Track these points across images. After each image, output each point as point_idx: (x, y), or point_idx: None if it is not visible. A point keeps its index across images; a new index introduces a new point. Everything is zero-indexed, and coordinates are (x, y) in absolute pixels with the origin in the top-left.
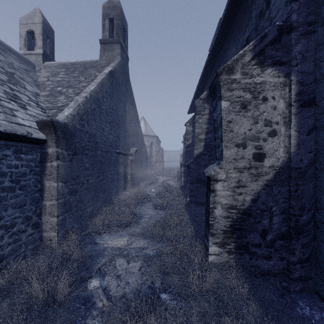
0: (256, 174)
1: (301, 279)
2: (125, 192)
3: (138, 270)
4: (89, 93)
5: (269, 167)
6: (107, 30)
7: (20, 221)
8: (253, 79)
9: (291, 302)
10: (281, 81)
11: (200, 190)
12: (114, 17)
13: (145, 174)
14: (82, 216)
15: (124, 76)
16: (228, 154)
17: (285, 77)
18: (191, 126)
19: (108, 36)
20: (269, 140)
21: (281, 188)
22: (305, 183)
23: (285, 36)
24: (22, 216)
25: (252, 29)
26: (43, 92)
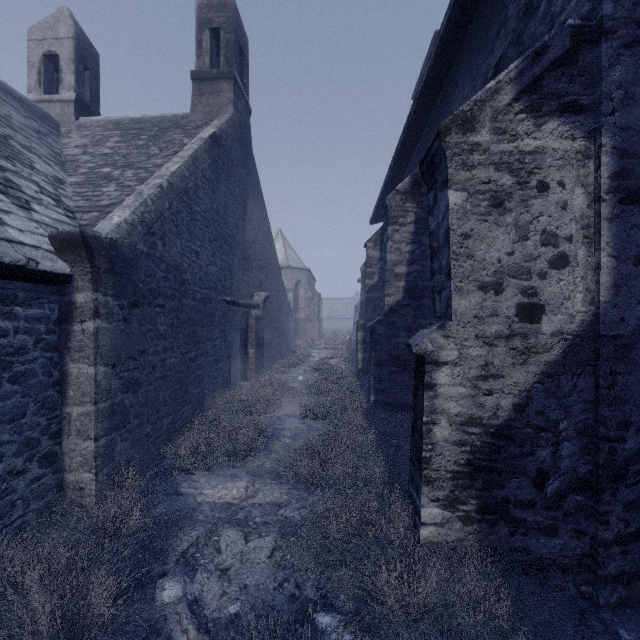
0: (524, 349)
1: (623, 579)
2: (244, 381)
3: (269, 555)
4: (167, 179)
5: (552, 334)
6: (207, 53)
7: (12, 452)
8: (518, 144)
9: (604, 631)
10: (579, 147)
11: (396, 378)
12: (221, 26)
13: (284, 345)
14: (151, 436)
15: (242, 147)
16: (462, 307)
17: (587, 138)
18: (377, 248)
19: (209, 64)
20: (551, 277)
21: (579, 380)
22: (630, 370)
23: (587, 50)
24: (17, 440)
25: (508, 43)
26: (72, 177)
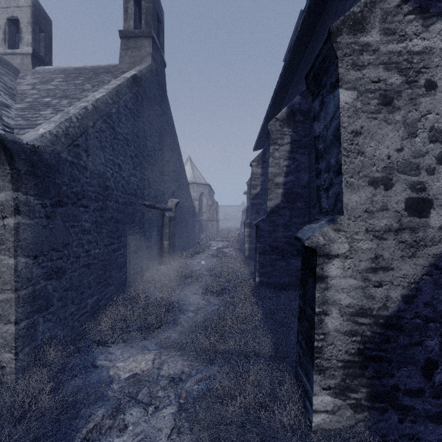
0: (412, 243)
1: None
2: (160, 266)
3: (168, 436)
4: (92, 103)
5: (440, 228)
6: (131, 17)
7: None
8: (407, 44)
9: None
10: None
11: (276, 264)
12: None
13: (191, 238)
14: (75, 315)
15: (158, 89)
16: (353, 201)
17: None
18: (259, 166)
19: (133, 26)
20: (439, 172)
21: None
22: None
23: None
24: None
25: None
26: (18, 104)
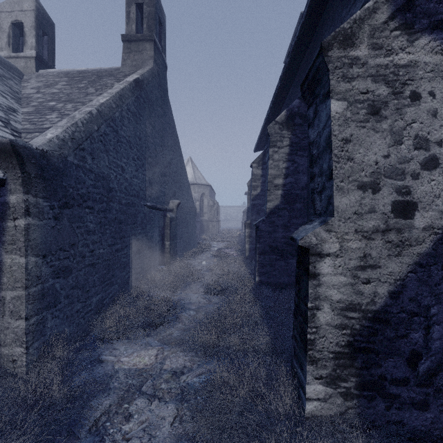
0: (398, 242)
1: None
2: (162, 266)
3: (171, 423)
4: (96, 108)
5: (424, 229)
6: (134, 21)
7: None
8: (393, 58)
9: None
10: None
11: (275, 264)
12: (144, 1)
13: (192, 239)
14: (81, 312)
15: (160, 92)
16: (343, 204)
17: None
18: (259, 168)
19: (135, 30)
20: (423, 177)
21: None
22: None
23: None
24: None
25: None
26: (24, 108)
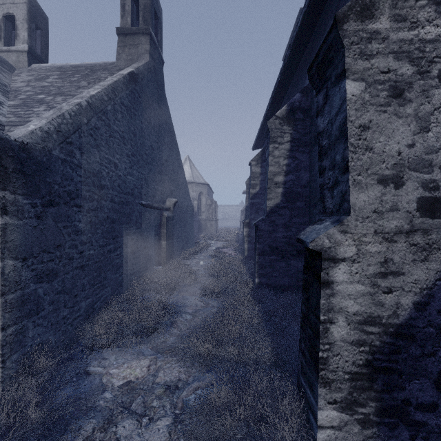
0: (425, 245)
1: None
2: (158, 266)
3: None
4: (86, 100)
5: None
6: (129, 14)
7: None
8: (419, 32)
9: None
10: None
11: (276, 265)
12: None
13: (189, 238)
14: (68, 319)
15: (156, 87)
16: (361, 201)
17: None
18: (258, 165)
19: (130, 23)
20: None
21: None
22: None
23: None
24: None
25: None
26: (11, 101)
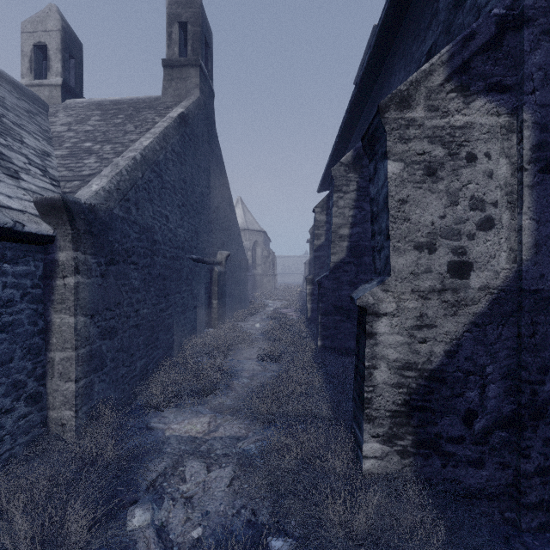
0: (454, 302)
1: (543, 506)
2: (209, 329)
3: (228, 484)
4: (140, 152)
5: (480, 289)
6: (176, 43)
7: (1, 393)
8: (449, 120)
9: None
10: (503, 123)
11: (340, 326)
12: (189, 20)
13: (243, 297)
14: (126, 378)
15: (207, 125)
16: (399, 264)
17: (511, 115)
18: (323, 213)
19: (178, 53)
20: (479, 238)
21: (503, 330)
22: (549, 320)
23: (511, 36)
24: (5, 382)
25: (439, 32)
26: (58, 150)
